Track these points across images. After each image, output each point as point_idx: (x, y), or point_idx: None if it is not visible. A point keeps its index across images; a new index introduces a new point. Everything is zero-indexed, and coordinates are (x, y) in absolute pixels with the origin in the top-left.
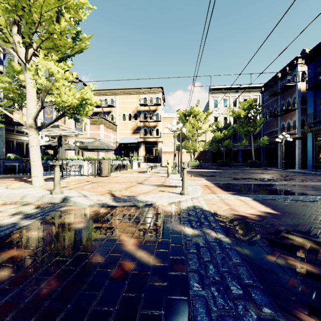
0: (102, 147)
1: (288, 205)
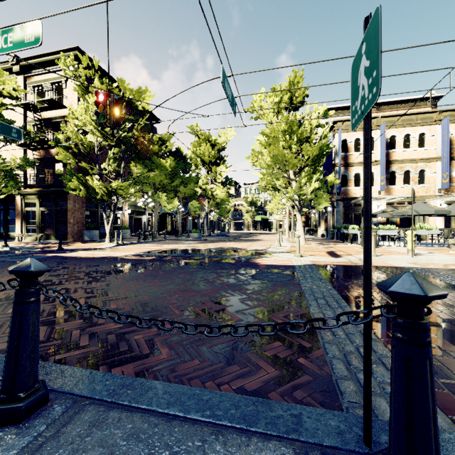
0: (406, 213)
1: (275, 267)
